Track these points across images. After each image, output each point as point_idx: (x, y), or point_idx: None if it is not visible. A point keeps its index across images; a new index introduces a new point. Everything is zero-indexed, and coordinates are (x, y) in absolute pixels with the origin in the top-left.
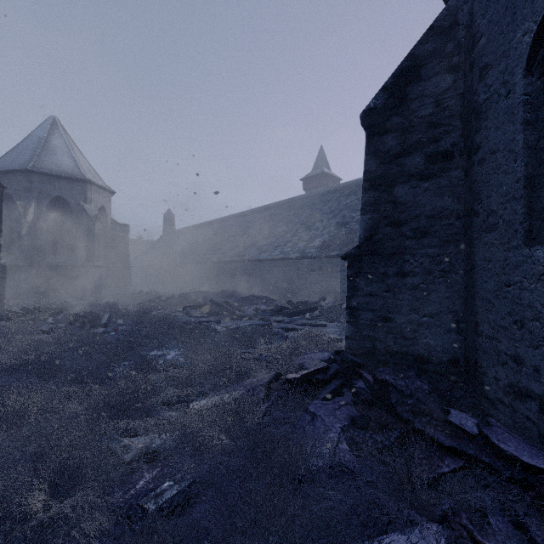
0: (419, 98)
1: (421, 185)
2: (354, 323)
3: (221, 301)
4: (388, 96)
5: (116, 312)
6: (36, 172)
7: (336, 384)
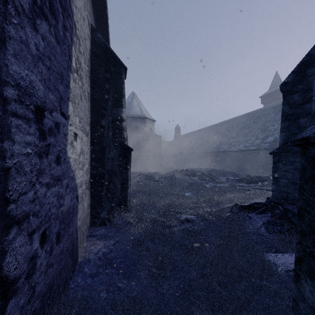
0: (313, 75)
1: None
2: (276, 184)
3: (207, 173)
4: (295, 75)
5: (160, 176)
6: (128, 117)
7: (263, 208)
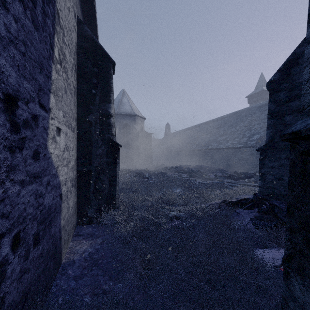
0: (298, 73)
1: (299, 115)
2: (262, 180)
3: (196, 170)
4: (280, 74)
5: (150, 173)
6: (118, 114)
7: (250, 204)
